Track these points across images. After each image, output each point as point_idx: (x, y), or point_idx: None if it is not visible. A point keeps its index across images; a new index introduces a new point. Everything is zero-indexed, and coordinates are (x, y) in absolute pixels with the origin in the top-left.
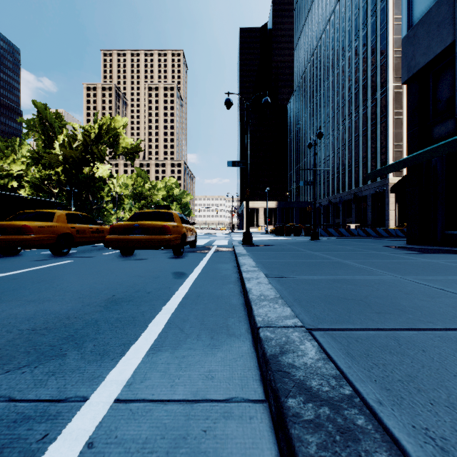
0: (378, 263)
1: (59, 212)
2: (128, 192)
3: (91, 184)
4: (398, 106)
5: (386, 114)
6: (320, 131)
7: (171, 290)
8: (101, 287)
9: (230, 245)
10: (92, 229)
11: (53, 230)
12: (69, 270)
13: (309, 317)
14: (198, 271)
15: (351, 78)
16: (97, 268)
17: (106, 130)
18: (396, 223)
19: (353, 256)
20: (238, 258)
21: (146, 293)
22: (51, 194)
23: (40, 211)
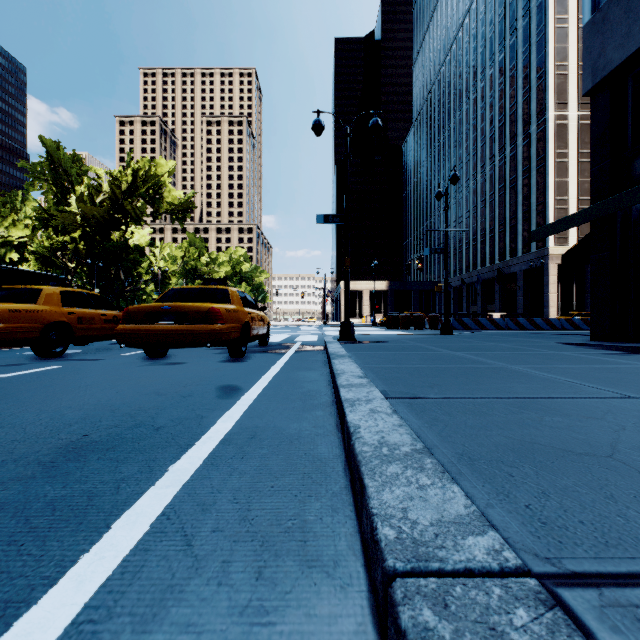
0: (574, 371)
1: (49, 289)
2: (176, 267)
3: (123, 256)
4: (561, 145)
5: (545, 156)
6: (454, 172)
7: (204, 422)
8: (73, 416)
9: (321, 343)
10: (106, 317)
11: (35, 317)
12: (43, 382)
13: (519, 519)
14: (262, 384)
15: (494, 105)
16: (93, 379)
17: (144, 177)
18: (559, 311)
19: (521, 359)
20: (332, 361)
21: (152, 431)
22: (67, 270)
23: (18, 287)
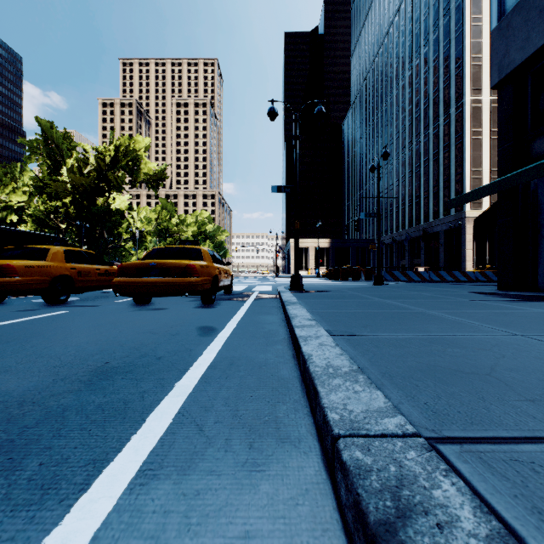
0: (478, 315)
1: (55, 248)
2: (151, 228)
3: (106, 218)
4: (476, 124)
5: (462, 134)
6: (385, 150)
7: (193, 354)
8: (92, 349)
9: (275, 292)
10: (99, 271)
11: (45, 272)
12: (59, 323)
13: (419, 410)
14: (232, 325)
15: (419, 90)
16: (97, 321)
17: (124, 152)
18: (474, 265)
19: (438, 305)
20: (286, 307)
21: (155, 359)
22: (59, 230)
23: (30, 247)
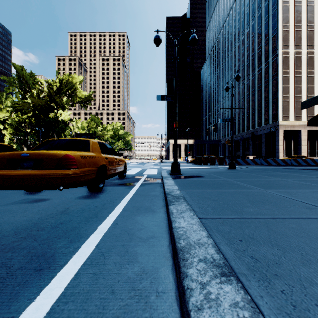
0: None
1: None
2: (84, 132)
3: (56, 126)
4: (285, 67)
5: (277, 73)
6: (238, 74)
7: None
8: None
9: (159, 175)
10: None
11: None
12: None
13: None
14: (87, 250)
15: (249, 48)
16: None
17: (65, 84)
18: (284, 155)
19: None
20: (169, 208)
21: None
22: (27, 133)
23: None
